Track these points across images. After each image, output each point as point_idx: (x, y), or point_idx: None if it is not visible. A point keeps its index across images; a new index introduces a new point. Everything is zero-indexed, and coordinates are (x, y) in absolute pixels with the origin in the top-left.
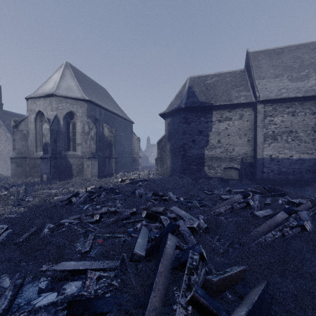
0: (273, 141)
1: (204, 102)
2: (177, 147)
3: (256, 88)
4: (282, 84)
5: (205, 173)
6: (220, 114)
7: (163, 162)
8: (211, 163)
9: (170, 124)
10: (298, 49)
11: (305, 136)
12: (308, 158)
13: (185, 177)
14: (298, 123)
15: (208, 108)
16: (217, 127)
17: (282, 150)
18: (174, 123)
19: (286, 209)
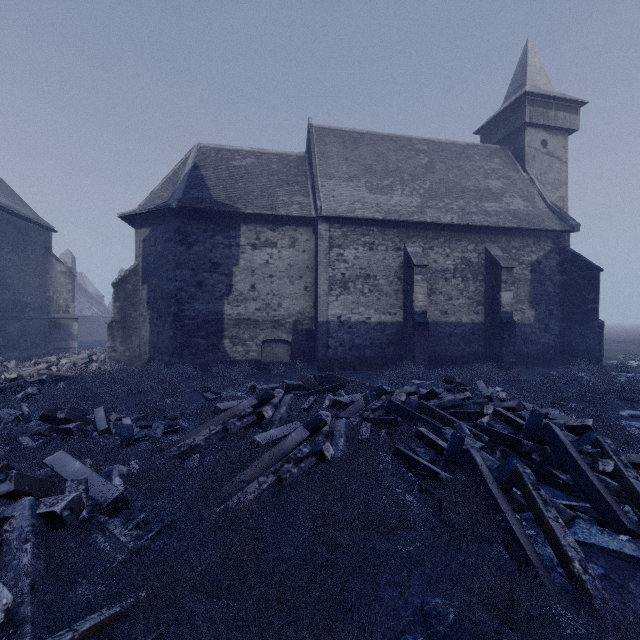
0: (344, 292)
1: (222, 203)
2: (163, 297)
3: (318, 193)
4: (358, 194)
5: (225, 352)
6: (255, 233)
7: (130, 330)
8: (238, 331)
9: (148, 242)
10: (383, 142)
11: (387, 284)
12: (391, 322)
13: (179, 364)
14: (378, 263)
15: (231, 218)
16: (250, 259)
17: (356, 308)
18: (156, 241)
19: (313, 420)
